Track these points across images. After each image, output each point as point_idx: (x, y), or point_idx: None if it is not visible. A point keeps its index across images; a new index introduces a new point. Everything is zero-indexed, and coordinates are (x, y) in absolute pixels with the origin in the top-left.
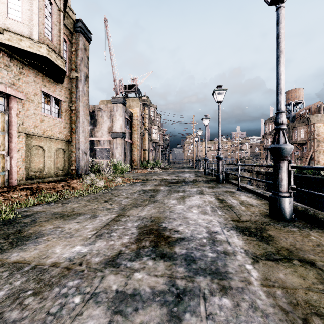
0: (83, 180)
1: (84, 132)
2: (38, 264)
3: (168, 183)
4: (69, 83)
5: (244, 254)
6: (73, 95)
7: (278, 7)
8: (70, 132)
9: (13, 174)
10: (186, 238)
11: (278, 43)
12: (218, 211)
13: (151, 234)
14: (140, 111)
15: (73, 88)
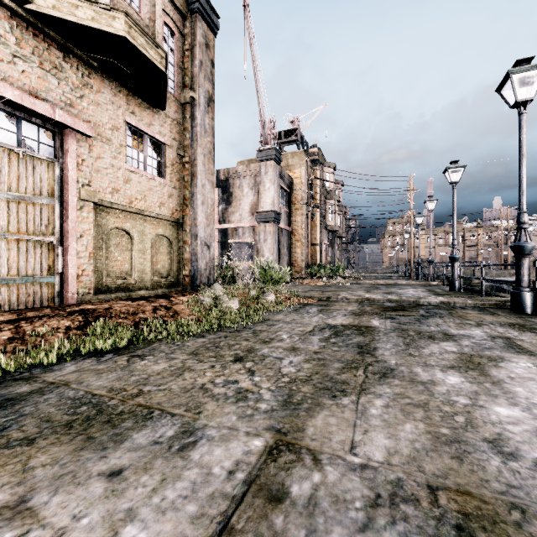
0: (198, 297)
1: (206, 205)
2: None
3: (383, 309)
4: (179, 112)
5: None
6: (185, 134)
7: None
8: (181, 205)
9: (71, 283)
10: None
11: None
12: None
13: None
14: (306, 174)
15: (186, 121)
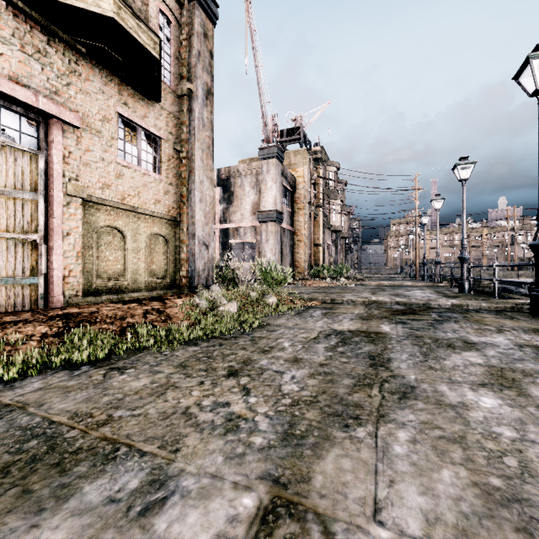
0: (194, 300)
1: (204, 202)
2: None
3: (392, 313)
4: (175, 105)
5: None
6: (182, 128)
7: None
8: (178, 202)
9: (56, 284)
10: None
11: None
12: None
13: None
14: (309, 173)
15: (183, 114)
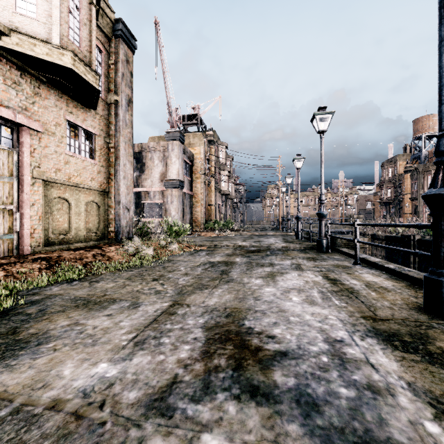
0: (124, 247)
1: (126, 179)
2: (26, 402)
3: (246, 252)
4: (105, 110)
5: (411, 394)
6: (110, 126)
7: None
8: (107, 179)
9: (26, 238)
10: (291, 352)
11: (442, 15)
12: (334, 299)
13: (228, 342)
14: (204, 151)
15: (111, 116)
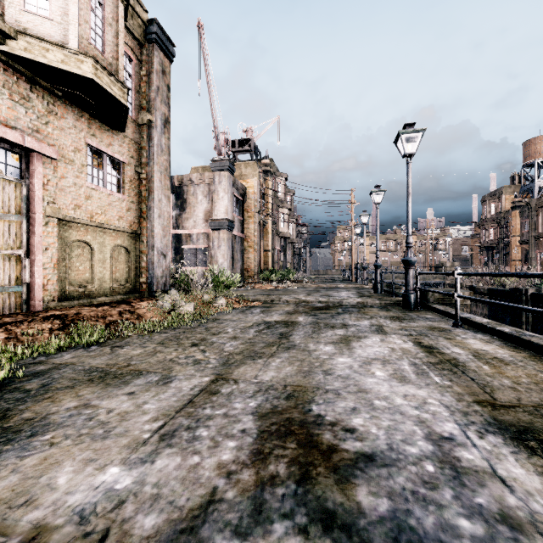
0: (158, 302)
1: (162, 217)
2: None
3: (312, 309)
4: (136, 132)
5: None
6: (142, 153)
7: None
8: (138, 218)
9: (37, 291)
10: (379, 456)
11: None
12: (433, 375)
13: (289, 437)
14: (259, 184)
15: (143, 140)
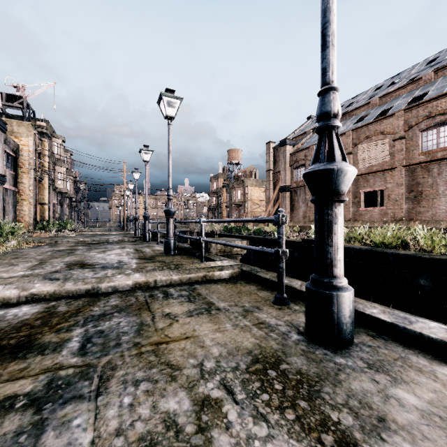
0: None
1: None
2: None
3: (88, 244)
4: None
5: (135, 263)
6: None
7: (168, 124)
8: None
9: None
10: (103, 263)
11: (168, 146)
12: (132, 254)
13: (77, 265)
14: (34, 143)
15: None
